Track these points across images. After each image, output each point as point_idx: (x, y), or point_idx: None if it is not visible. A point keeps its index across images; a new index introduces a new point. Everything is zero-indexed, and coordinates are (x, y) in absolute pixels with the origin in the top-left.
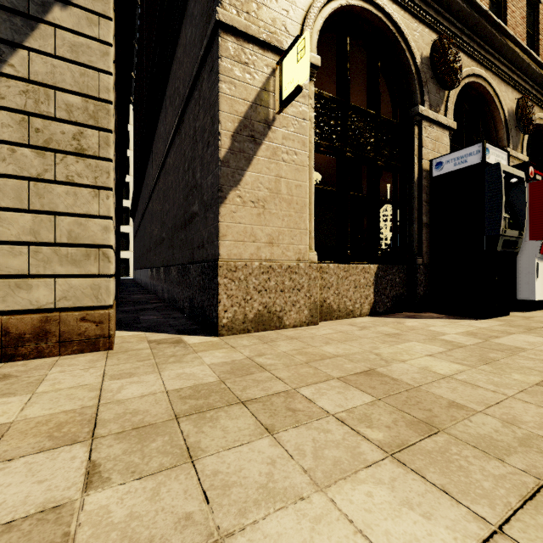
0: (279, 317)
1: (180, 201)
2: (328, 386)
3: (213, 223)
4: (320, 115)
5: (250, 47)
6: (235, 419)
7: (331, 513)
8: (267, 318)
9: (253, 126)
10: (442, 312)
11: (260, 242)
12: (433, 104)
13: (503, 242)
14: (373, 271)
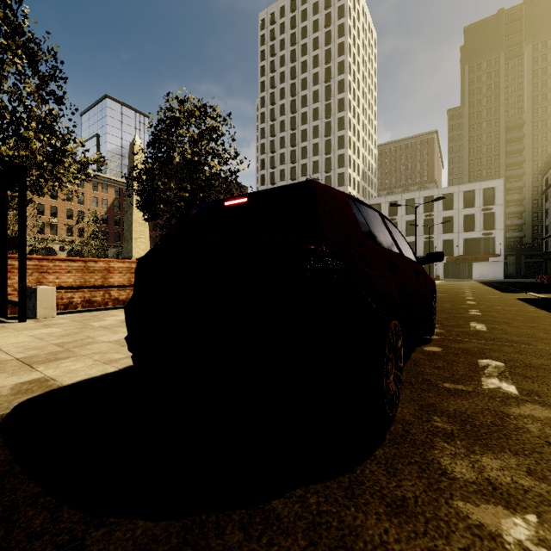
0: None
1: None
2: None
3: None
4: None
5: None
6: None
7: None
8: None
9: None
10: None
11: None
12: None
13: None
14: None
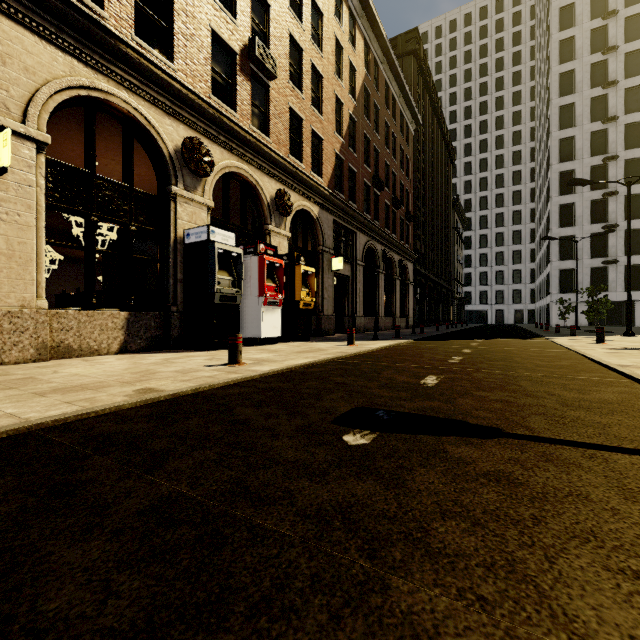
0: None
1: None
2: None
3: None
4: (59, 181)
5: None
6: None
7: None
8: None
9: None
10: (189, 349)
11: None
12: (189, 186)
13: (222, 297)
14: (124, 316)
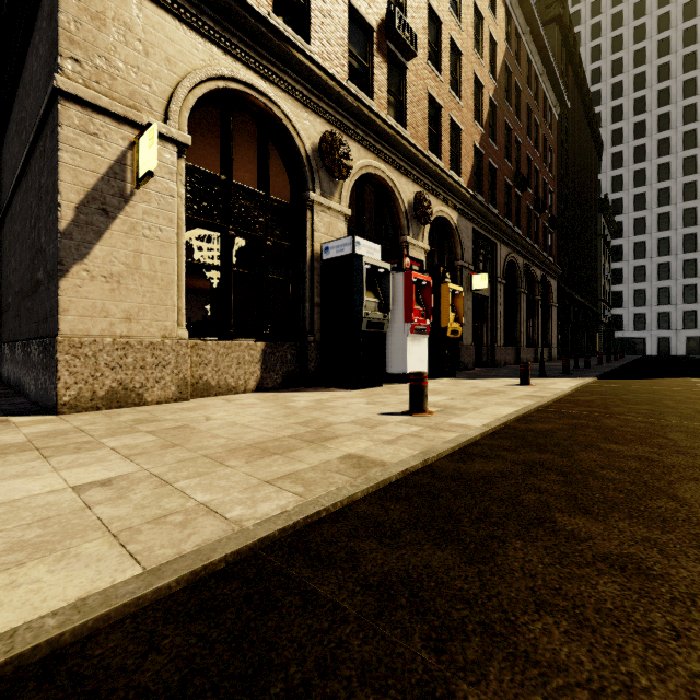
0: (139, 394)
1: (27, 262)
2: (130, 436)
3: (54, 296)
4: (197, 191)
5: (101, 118)
6: (21, 456)
7: (52, 476)
8: (123, 395)
9: (105, 199)
10: (328, 386)
11: (115, 318)
12: (326, 191)
13: (369, 323)
14: (261, 348)
